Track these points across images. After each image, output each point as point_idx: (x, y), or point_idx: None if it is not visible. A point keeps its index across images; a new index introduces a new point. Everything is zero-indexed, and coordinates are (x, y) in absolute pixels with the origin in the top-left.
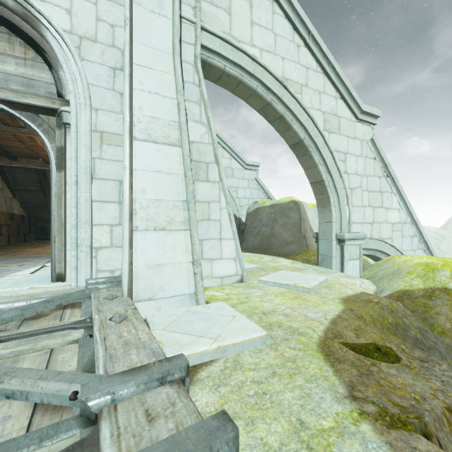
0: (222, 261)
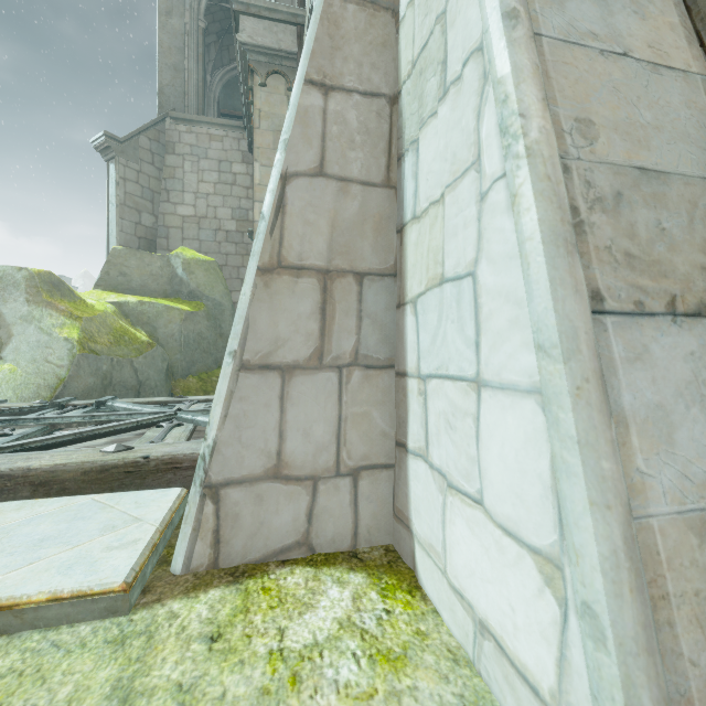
0: (485, 525)
